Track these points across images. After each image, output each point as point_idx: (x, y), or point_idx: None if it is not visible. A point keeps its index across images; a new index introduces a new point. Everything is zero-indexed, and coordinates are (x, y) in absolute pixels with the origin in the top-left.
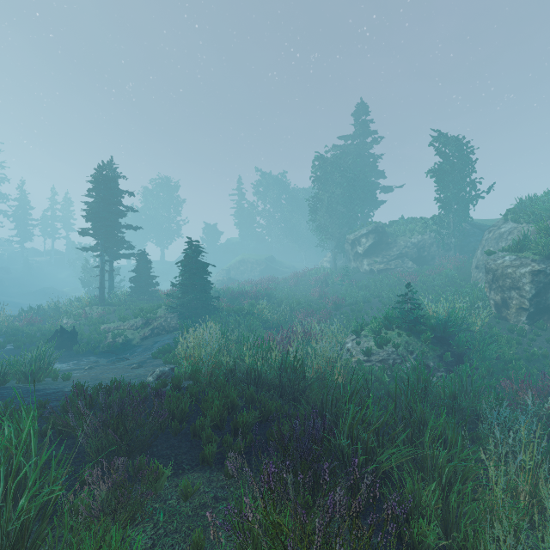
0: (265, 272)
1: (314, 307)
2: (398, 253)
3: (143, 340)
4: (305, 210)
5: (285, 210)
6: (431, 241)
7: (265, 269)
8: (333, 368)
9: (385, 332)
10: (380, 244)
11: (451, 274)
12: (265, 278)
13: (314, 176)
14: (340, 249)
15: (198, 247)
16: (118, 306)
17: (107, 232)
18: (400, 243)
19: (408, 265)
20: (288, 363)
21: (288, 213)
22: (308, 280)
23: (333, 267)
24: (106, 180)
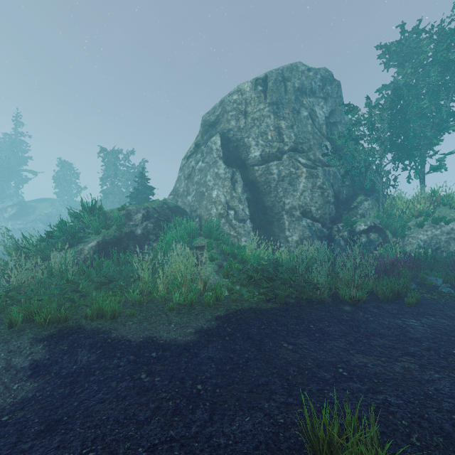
0: None
1: None
2: (34, 219)
3: None
4: None
5: None
6: (57, 212)
7: None
8: None
9: None
10: (22, 213)
11: None
12: None
13: None
14: None
15: None
16: None
17: None
18: (37, 213)
19: (39, 226)
20: None
21: None
22: None
23: None
24: None
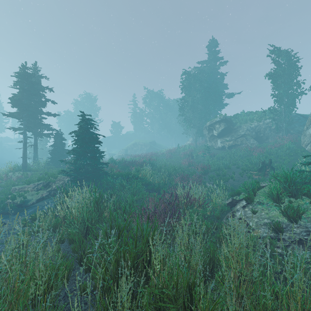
0: (150, 151)
1: (186, 172)
2: (242, 135)
3: (39, 201)
4: (175, 113)
5: (162, 112)
6: (266, 126)
7: (150, 149)
8: (249, 264)
9: (289, 199)
10: (229, 129)
11: (292, 147)
12: (149, 153)
13: (182, 85)
14: (200, 134)
15: (91, 120)
16: (36, 171)
17: (29, 115)
18: (244, 128)
19: (251, 143)
20: (185, 281)
21: (164, 114)
22: (178, 154)
23: (194, 146)
24: (28, 76)
